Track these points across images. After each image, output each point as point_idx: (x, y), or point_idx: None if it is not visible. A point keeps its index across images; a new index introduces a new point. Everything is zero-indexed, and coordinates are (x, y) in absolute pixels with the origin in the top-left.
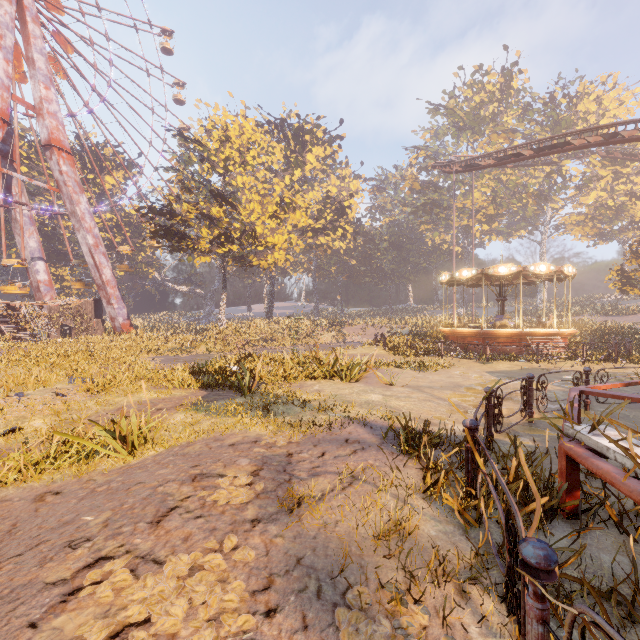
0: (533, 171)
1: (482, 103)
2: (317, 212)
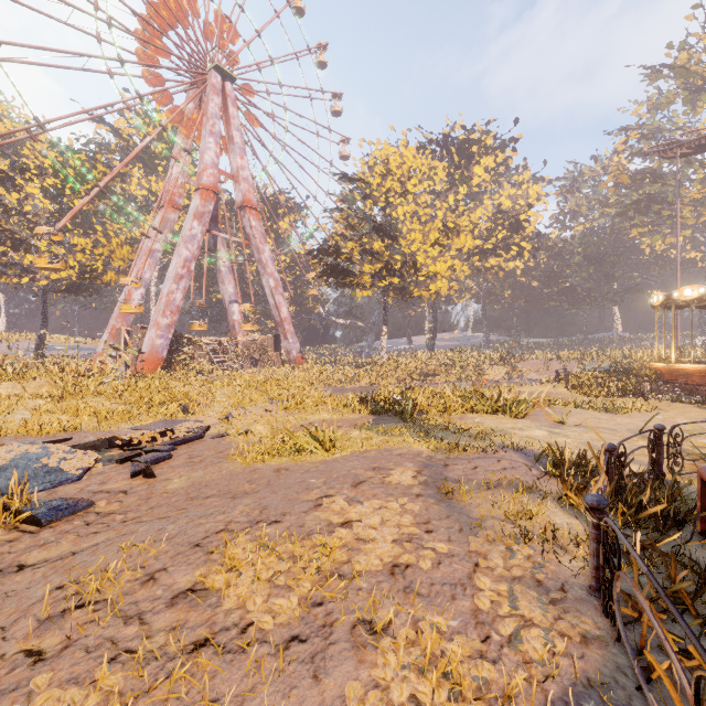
0: None
1: None
2: (486, 231)
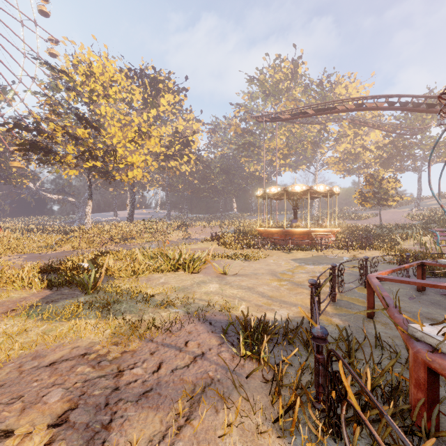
0: (311, 127)
1: (280, 80)
2: (168, 142)
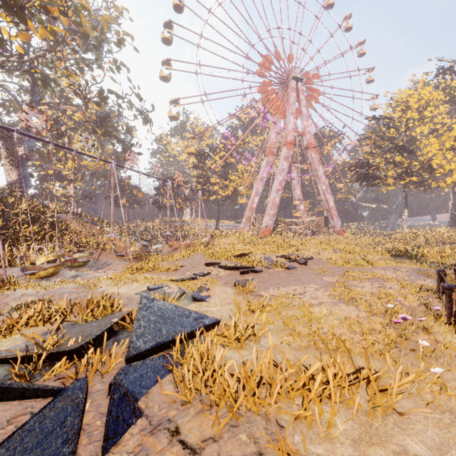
0: None
1: None
2: None
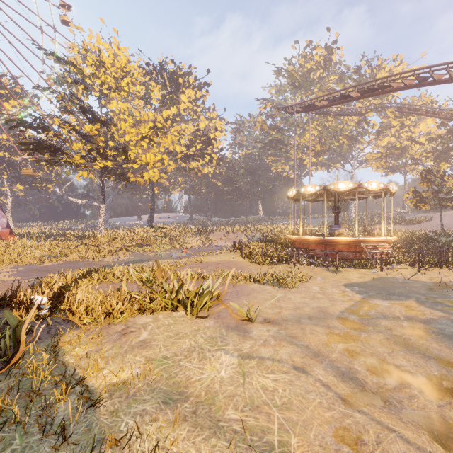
0: (348, 119)
1: (312, 69)
2: (189, 141)
